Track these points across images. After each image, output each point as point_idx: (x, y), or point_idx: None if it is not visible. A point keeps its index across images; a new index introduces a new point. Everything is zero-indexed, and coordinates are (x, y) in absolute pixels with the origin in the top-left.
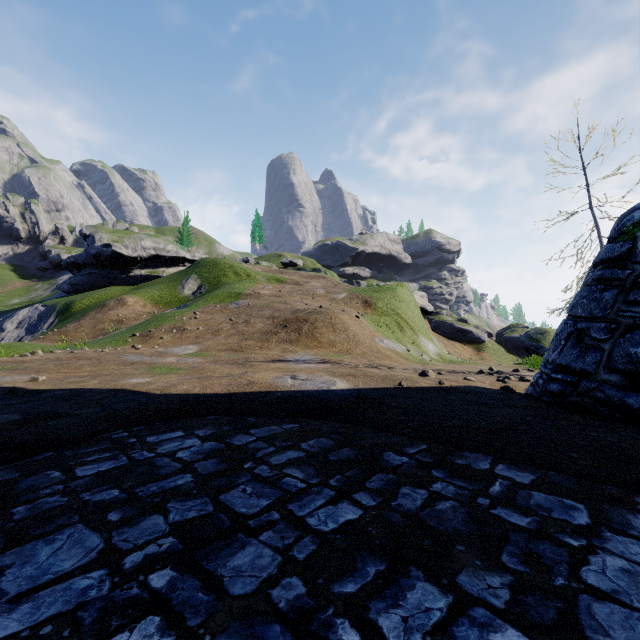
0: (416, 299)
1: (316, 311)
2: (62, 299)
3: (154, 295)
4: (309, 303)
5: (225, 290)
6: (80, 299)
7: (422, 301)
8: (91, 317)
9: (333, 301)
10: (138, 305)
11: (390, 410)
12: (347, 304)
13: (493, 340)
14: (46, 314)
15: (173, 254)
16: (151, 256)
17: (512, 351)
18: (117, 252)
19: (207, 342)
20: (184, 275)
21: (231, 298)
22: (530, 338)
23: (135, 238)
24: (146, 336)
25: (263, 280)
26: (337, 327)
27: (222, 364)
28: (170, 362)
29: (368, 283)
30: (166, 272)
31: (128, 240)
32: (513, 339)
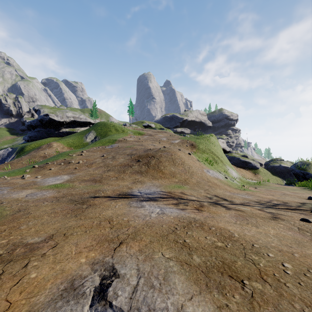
0: (220, 144)
1: (161, 150)
2: (22, 144)
3: (69, 142)
4: (157, 145)
5: (107, 138)
6: (29, 144)
7: (223, 145)
8: (29, 154)
9: (171, 144)
10: (59, 147)
11: None
12: (180, 146)
13: (263, 167)
14: (11, 153)
15: (83, 120)
16: (71, 121)
17: (275, 174)
18: (52, 118)
19: (79, 173)
20: (87, 131)
21: (109, 143)
22: (298, 167)
23: (63, 111)
24: (41, 167)
25: (131, 133)
26: (176, 161)
27: (61, 202)
28: (14, 198)
29: (190, 136)
30: (79, 130)
31: (59, 112)
32: (275, 167)
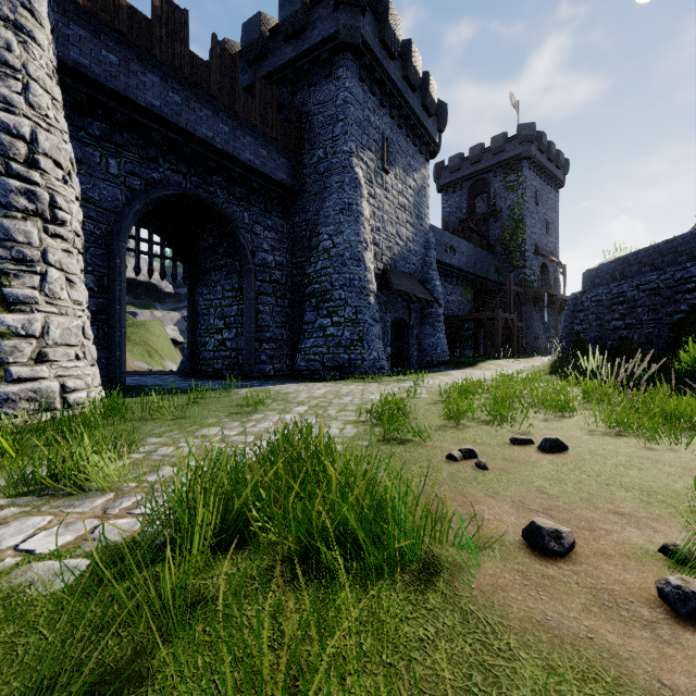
0: (169, 332)
1: None
2: None
3: None
4: None
5: None
6: None
7: (174, 334)
8: None
9: None
10: None
11: (130, 373)
12: None
13: None
14: None
15: None
16: None
17: None
18: None
19: None
20: None
21: None
22: None
23: None
24: None
25: None
26: None
27: None
28: None
29: None
30: None
31: None
32: None
